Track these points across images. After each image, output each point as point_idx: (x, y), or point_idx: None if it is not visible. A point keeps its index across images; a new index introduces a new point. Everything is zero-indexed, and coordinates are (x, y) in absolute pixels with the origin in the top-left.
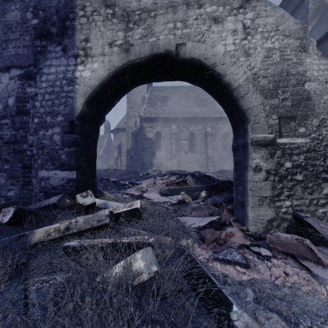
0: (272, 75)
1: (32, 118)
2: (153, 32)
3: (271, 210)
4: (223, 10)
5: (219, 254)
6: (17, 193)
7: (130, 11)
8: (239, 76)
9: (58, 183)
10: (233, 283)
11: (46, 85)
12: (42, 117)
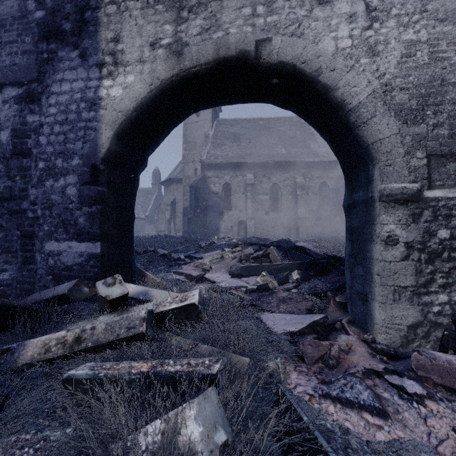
0: (416, 85)
1: (35, 162)
2: (219, 22)
3: (414, 309)
4: None
5: (331, 387)
6: (13, 276)
7: None
8: (359, 88)
9: (74, 261)
10: (361, 447)
11: (56, 111)
12: (50, 159)
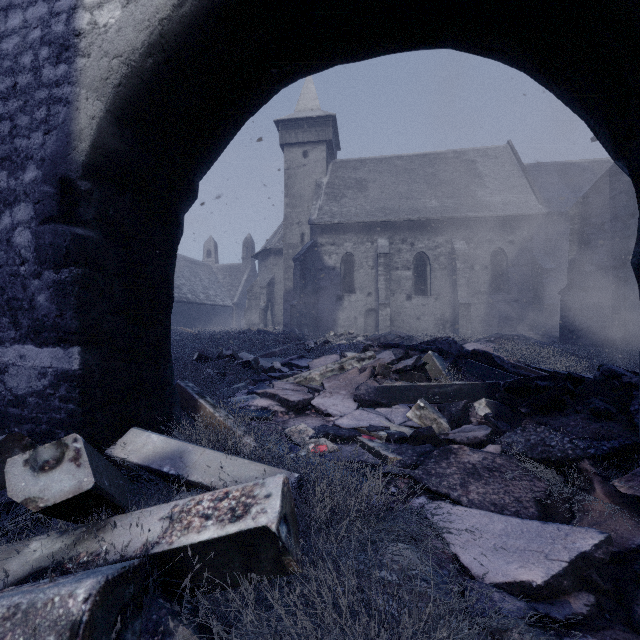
0: None
1: None
2: None
3: None
4: None
5: None
6: None
7: None
8: None
9: (29, 387)
10: None
11: None
12: None
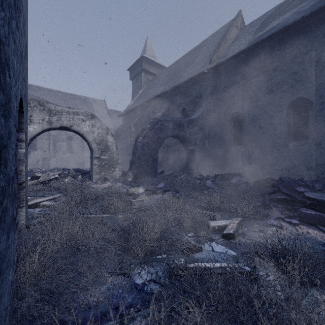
0: (99, 139)
1: None
2: (61, 119)
3: (99, 175)
4: (86, 118)
5: None
6: None
7: (51, 110)
8: (90, 138)
9: None
10: None
11: None
12: None
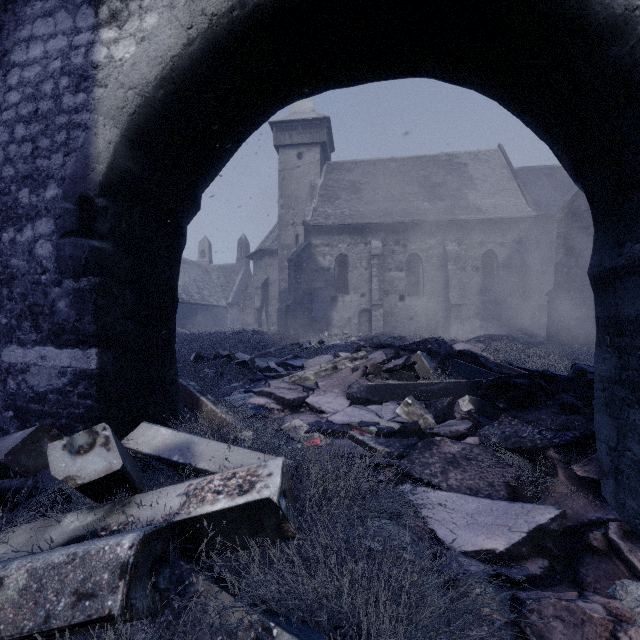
0: None
1: None
2: None
3: None
4: None
5: None
6: None
7: None
8: None
9: (50, 385)
10: None
11: (18, 98)
12: (8, 190)
